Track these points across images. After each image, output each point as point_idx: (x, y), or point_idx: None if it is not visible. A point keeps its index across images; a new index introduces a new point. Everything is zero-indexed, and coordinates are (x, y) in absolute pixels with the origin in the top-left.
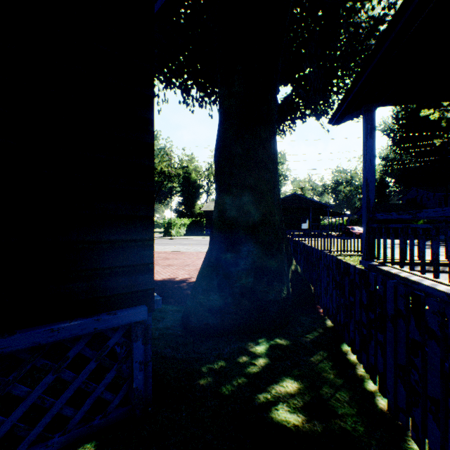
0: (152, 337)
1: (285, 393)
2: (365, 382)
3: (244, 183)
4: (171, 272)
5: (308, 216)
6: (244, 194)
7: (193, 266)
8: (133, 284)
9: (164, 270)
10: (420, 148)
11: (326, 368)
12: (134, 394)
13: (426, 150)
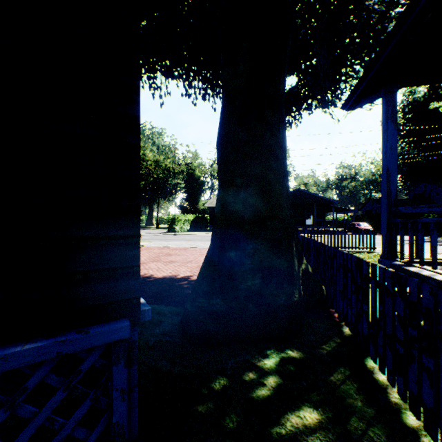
0: (146, 345)
1: (304, 427)
2: (403, 414)
3: (250, 172)
4: (172, 269)
5: (312, 212)
6: (250, 185)
7: (196, 263)
8: (112, 292)
9: (165, 267)
10: (428, 142)
11: (351, 392)
12: (114, 431)
13: (434, 144)
